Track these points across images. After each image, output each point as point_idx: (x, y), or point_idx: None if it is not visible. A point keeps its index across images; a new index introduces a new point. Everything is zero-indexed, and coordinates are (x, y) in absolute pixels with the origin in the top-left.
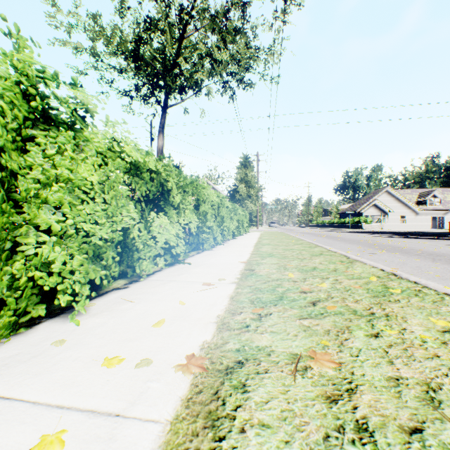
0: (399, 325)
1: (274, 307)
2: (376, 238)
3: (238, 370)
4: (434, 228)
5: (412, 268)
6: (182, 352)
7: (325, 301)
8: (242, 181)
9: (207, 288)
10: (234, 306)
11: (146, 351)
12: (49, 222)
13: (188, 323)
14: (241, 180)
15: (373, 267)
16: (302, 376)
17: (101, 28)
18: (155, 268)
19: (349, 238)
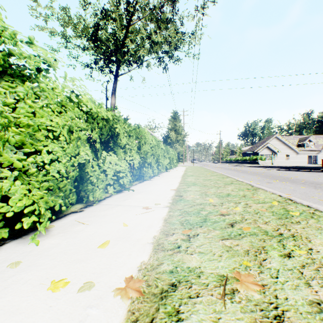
0: (305, 245)
1: (200, 228)
2: (270, 171)
3: (171, 294)
4: (310, 163)
5: (301, 194)
6: (122, 274)
7: (241, 223)
8: (172, 129)
9: (145, 211)
10: (167, 227)
11: (90, 272)
12: (11, 159)
13: (129, 243)
14: (172, 129)
15: (272, 193)
16: (231, 301)
17: (69, 18)
18: (105, 195)
19: (250, 171)
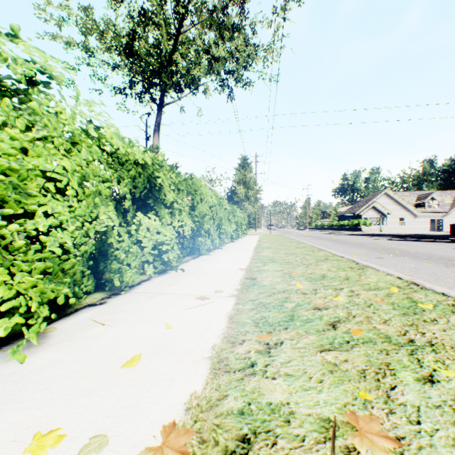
0: (453, 361)
1: (285, 332)
2: (378, 241)
3: None
4: (432, 230)
5: (427, 274)
6: (158, 417)
7: (347, 322)
8: (240, 182)
9: (200, 304)
10: (234, 330)
11: (104, 415)
12: None
13: (173, 359)
14: (239, 181)
15: (387, 274)
16: None
17: (93, 22)
18: (141, 278)
19: (350, 241)
